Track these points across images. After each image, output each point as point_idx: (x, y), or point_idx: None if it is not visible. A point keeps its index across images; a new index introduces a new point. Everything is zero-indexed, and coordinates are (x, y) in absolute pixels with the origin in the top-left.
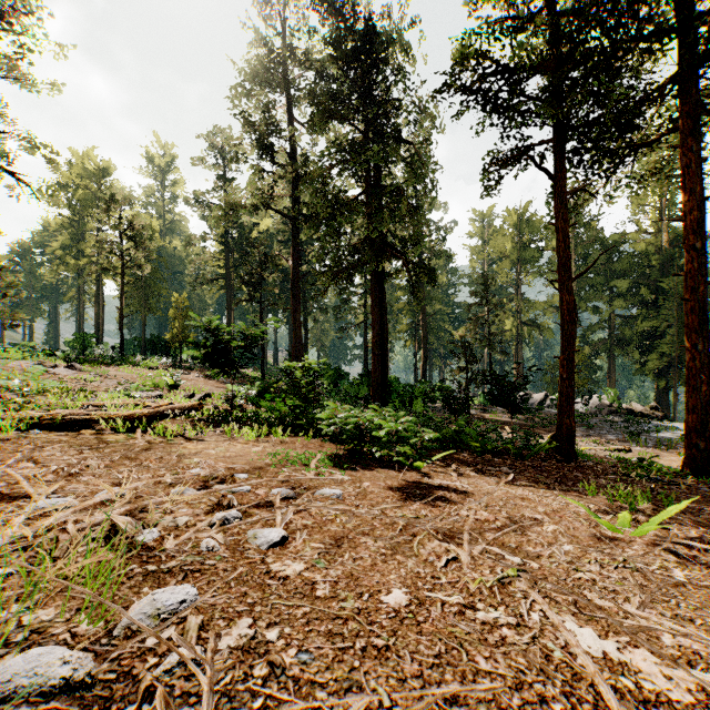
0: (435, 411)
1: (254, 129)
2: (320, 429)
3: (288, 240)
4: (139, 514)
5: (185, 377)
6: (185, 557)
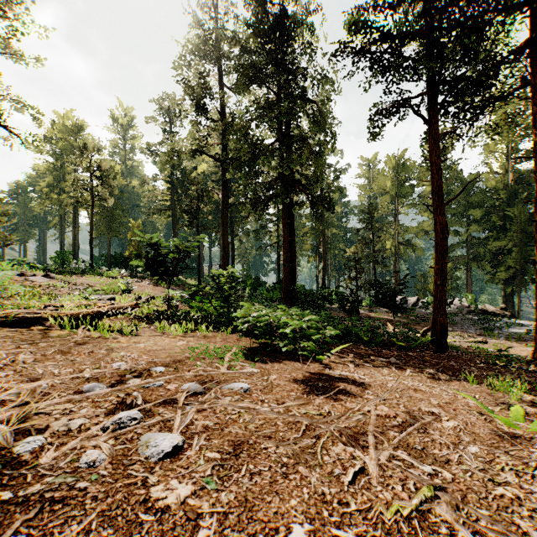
0: (332, 310)
1: (192, 92)
2: (238, 326)
3: (220, 180)
4: (34, 415)
5: (138, 284)
6: (54, 478)
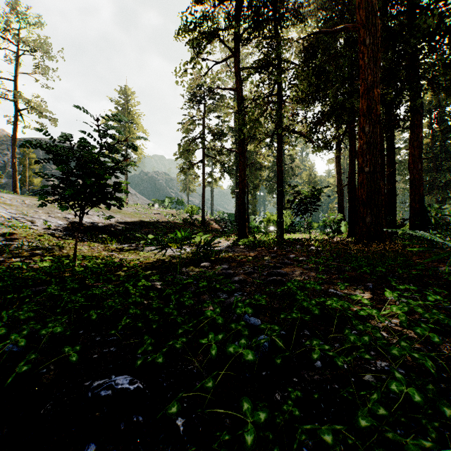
0: None
1: None
2: None
3: None
4: None
5: None
6: None
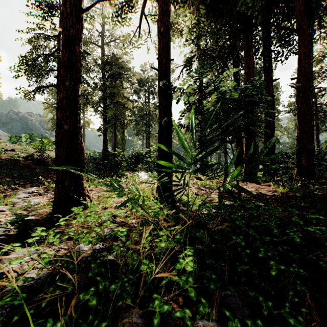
0: None
1: None
2: None
3: None
4: None
5: None
6: None
